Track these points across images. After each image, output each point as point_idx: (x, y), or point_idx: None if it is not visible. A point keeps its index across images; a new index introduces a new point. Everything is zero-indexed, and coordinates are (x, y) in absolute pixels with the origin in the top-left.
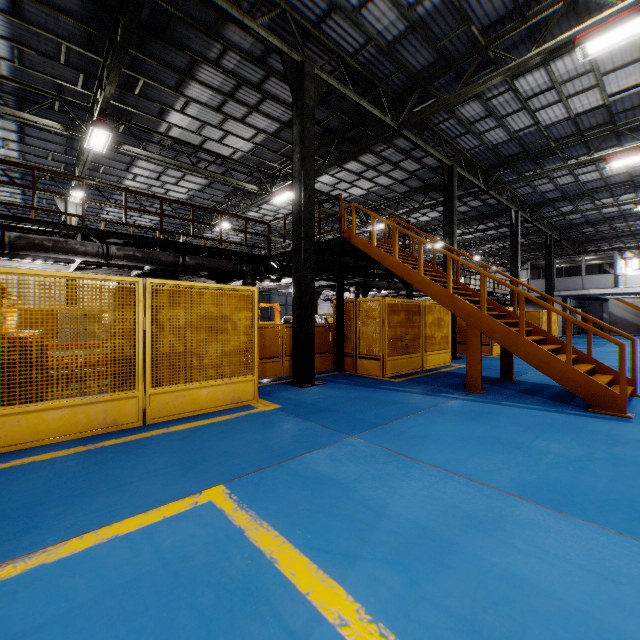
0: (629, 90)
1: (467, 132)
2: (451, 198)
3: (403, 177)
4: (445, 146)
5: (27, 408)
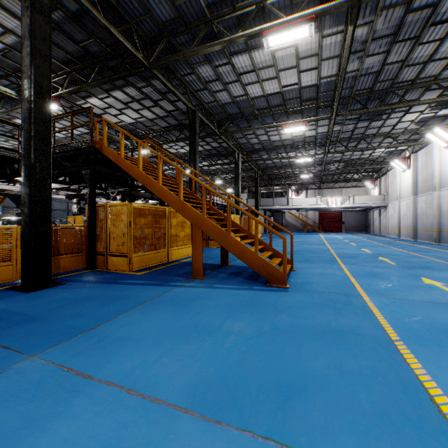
0: (292, 86)
1: (205, 88)
2: (194, 134)
3: (163, 114)
4: (190, 95)
5: None
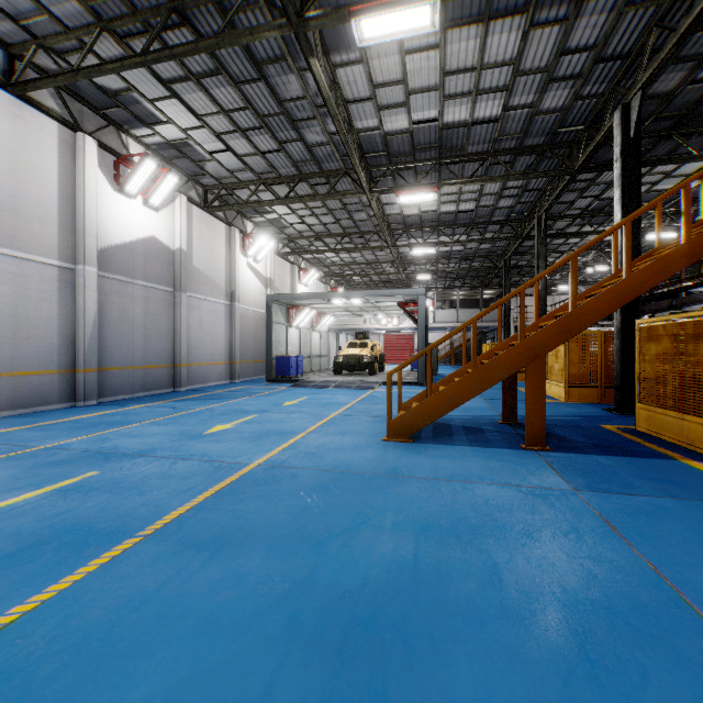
0: None
1: None
2: None
3: None
4: None
5: None
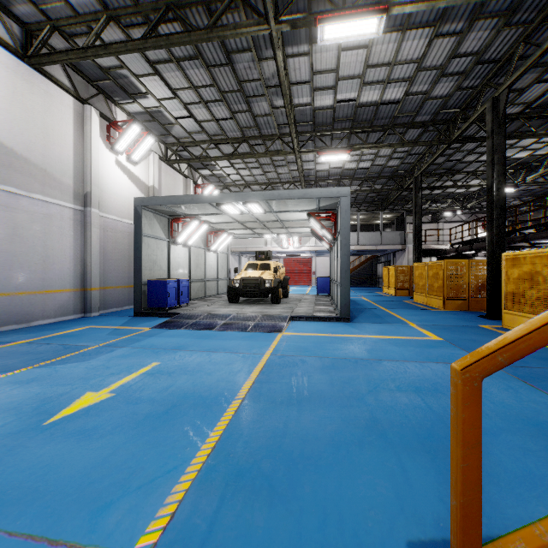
0: None
1: None
2: None
3: None
4: None
5: (517, 313)
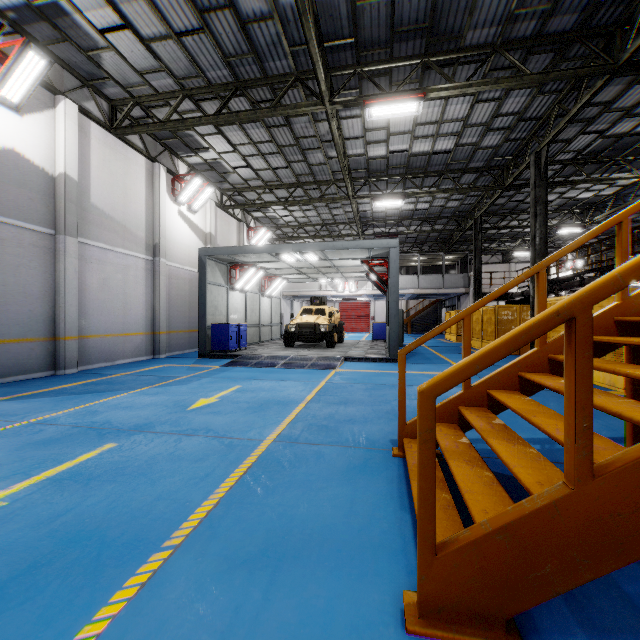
0: None
1: None
2: None
3: None
4: None
5: None
